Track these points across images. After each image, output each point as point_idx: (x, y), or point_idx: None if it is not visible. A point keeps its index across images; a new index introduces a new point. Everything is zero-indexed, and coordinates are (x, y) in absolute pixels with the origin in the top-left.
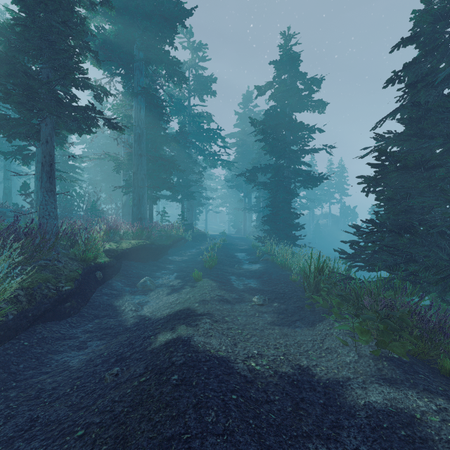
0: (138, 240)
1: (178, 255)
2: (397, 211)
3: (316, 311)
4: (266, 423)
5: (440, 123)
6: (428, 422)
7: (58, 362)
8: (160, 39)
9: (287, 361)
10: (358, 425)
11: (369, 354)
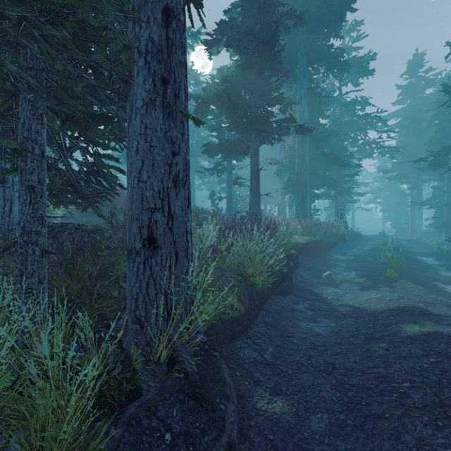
0: (307, 236)
1: (341, 254)
2: None
3: None
4: None
5: None
6: None
7: (306, 327)
8: (324, 35)
9: None
10: None
11: None
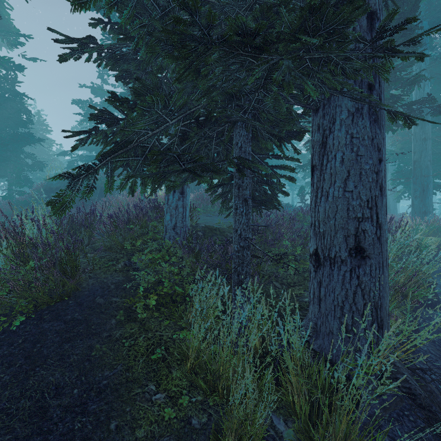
0: (434, 236)
1: None
2: None
3: None
4: None
5: None
6: None
7: None
8: None
9: None
10: None
11: None
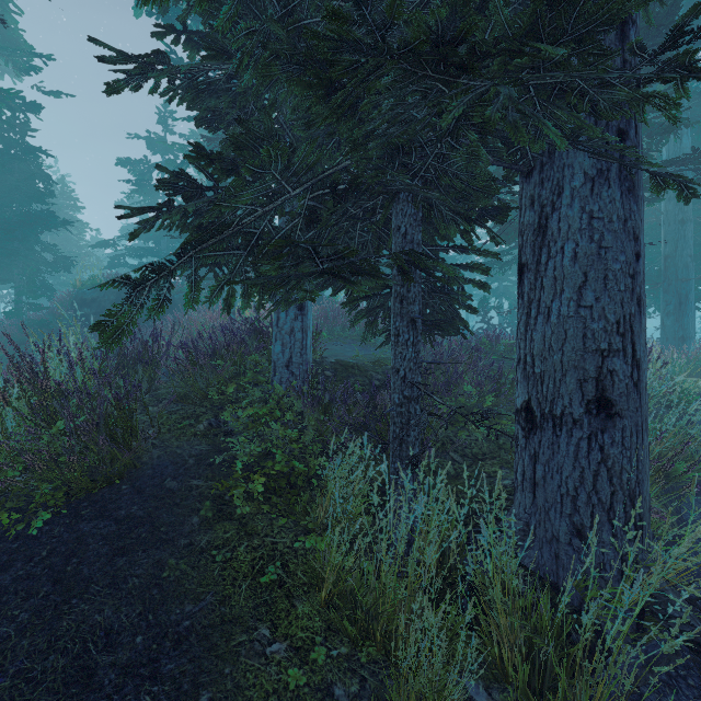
0: (699, 377)
1: None
2: None
3: None
4: None
5: None
6: None
7: None
8: None
9: None
10: None
11: None
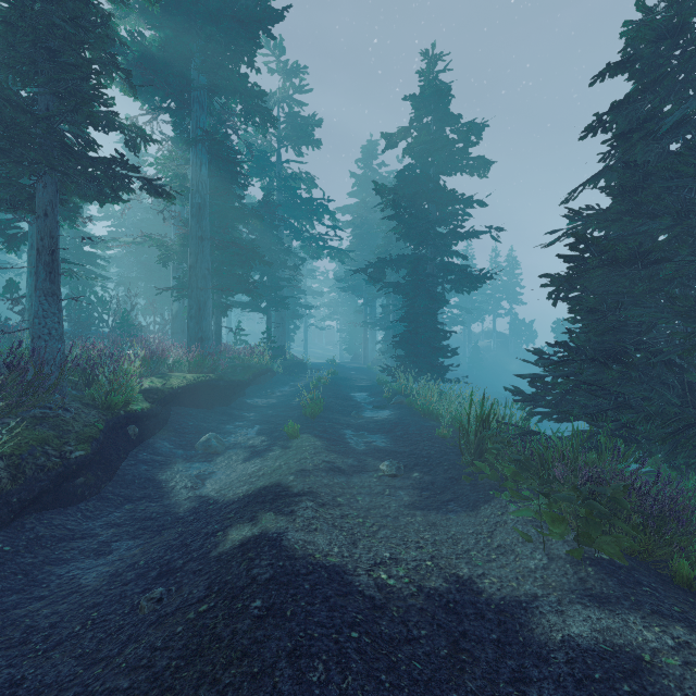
0: (198, 373)
1: (262, 397)
2: (602, 329)
3: (479, 486)
4: (408, 679)
5: (666, 195)
6: (663, 667)
7: (62, 579)
8: (233, 54)
9: (437, 568)
10: (555, 677)
11: (565, 555)
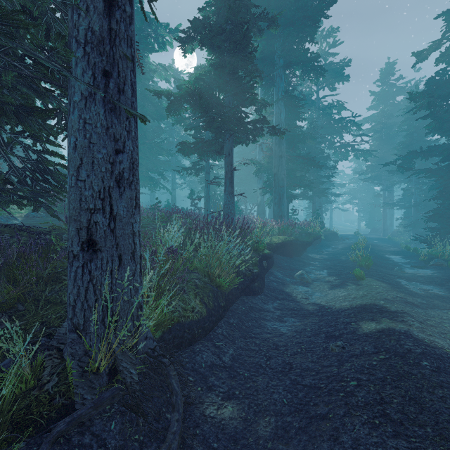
0: (283, 236)
1: (316, 253)
2: None
3: None
4: None
5: None
6: None
7: (271, 327)
8: (300, 39)
9: None
10: None
11: None
